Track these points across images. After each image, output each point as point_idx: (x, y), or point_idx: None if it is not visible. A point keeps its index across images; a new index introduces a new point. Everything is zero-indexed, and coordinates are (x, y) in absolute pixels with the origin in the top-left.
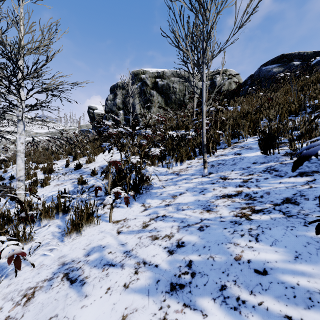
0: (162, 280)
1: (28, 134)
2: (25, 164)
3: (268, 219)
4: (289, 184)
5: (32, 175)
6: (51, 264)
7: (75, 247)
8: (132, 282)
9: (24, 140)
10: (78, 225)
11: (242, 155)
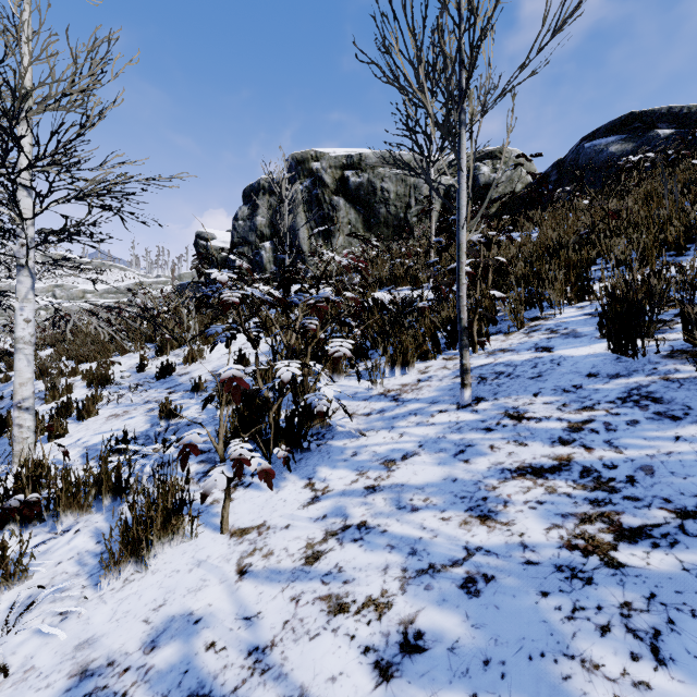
0: None
1: (67, 293)
2: (51, 363)
3: (674, 569)
4: None
5: (63, 391)
6: (52, 669)
7: (126, 610)
8: None
9: (32, 314)
10: (141, 542)
11: (555, 352)
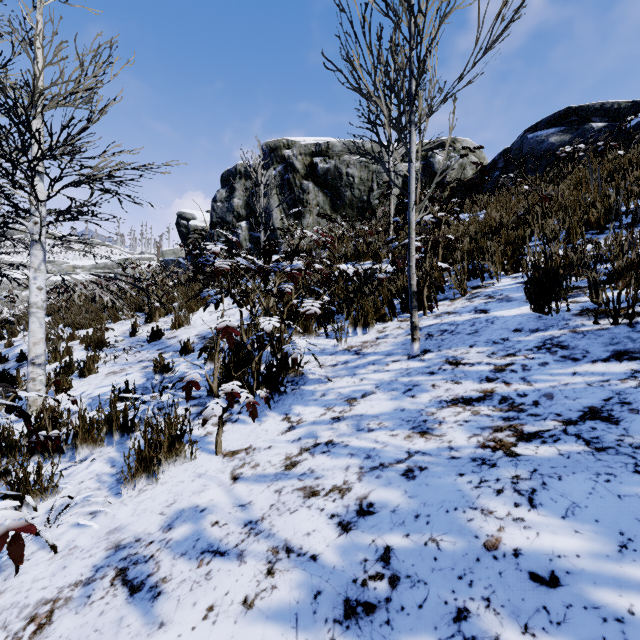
0: (326, 591)
1: (58, 268)
2: (50, 329)
3: (553, 455)
4: (594, 378)
5: (63, 353)
6: (91, 546)
7: (144, 508)
8: (261, 594)
9: (44, 283)
10: (152, 461)
11: (490, 313)
